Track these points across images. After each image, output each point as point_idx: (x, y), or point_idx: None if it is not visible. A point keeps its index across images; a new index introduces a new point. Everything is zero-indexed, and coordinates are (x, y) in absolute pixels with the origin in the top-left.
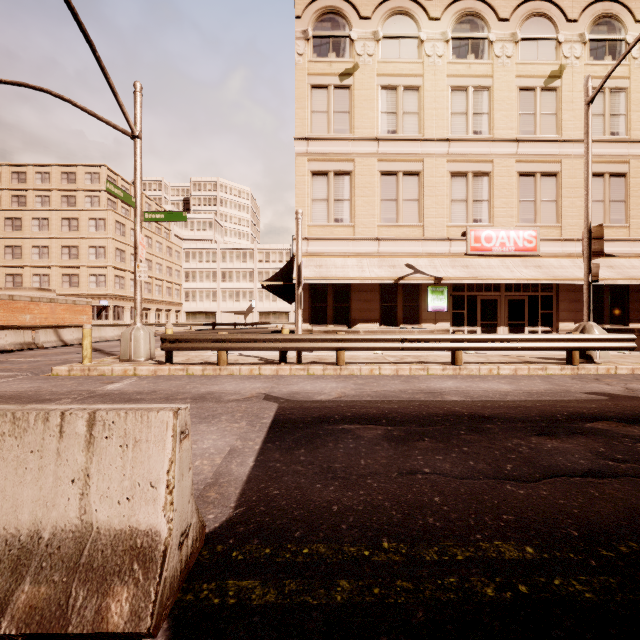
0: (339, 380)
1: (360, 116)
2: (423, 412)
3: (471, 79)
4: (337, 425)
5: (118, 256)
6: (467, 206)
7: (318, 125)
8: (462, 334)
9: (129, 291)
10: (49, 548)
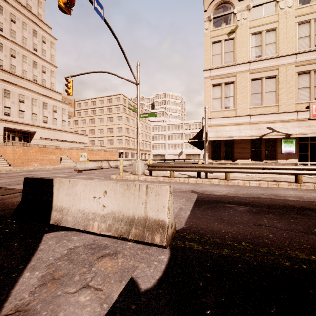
0: (226, 187)
1: (239, 52)
2: (271, 203)
3: (313, 14)
4: (225, 204)
5: (126, 131)
6: (310, 90)
7: (216, 61)
8: (302, 166)
9: (130, 145)
10: (137, 221)
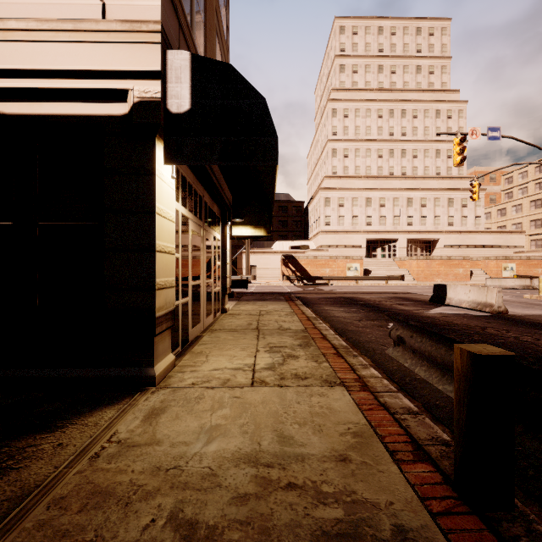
0: None
1: None
2: None
3: None
4: None
5: None
6: None
7: None
8: None
9: None
10: (482, 303)
